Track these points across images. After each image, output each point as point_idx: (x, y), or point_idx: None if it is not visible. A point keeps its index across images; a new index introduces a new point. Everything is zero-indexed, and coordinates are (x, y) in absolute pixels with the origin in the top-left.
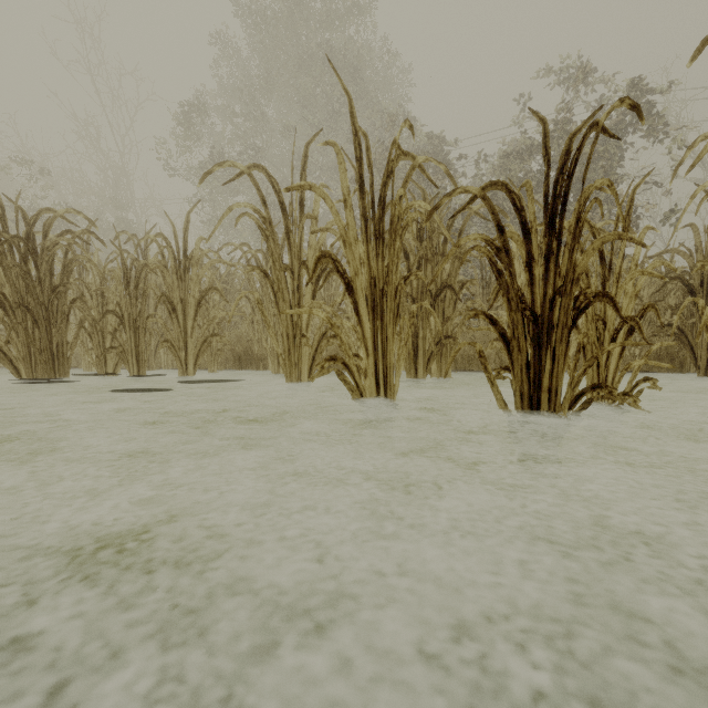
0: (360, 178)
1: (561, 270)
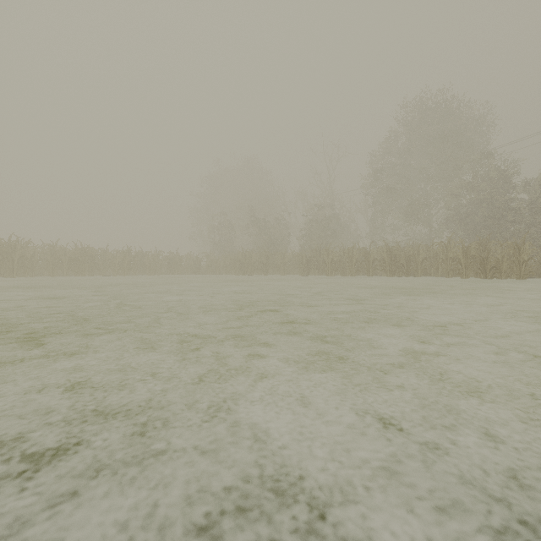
0: (463, 251)
1: (488, 264)
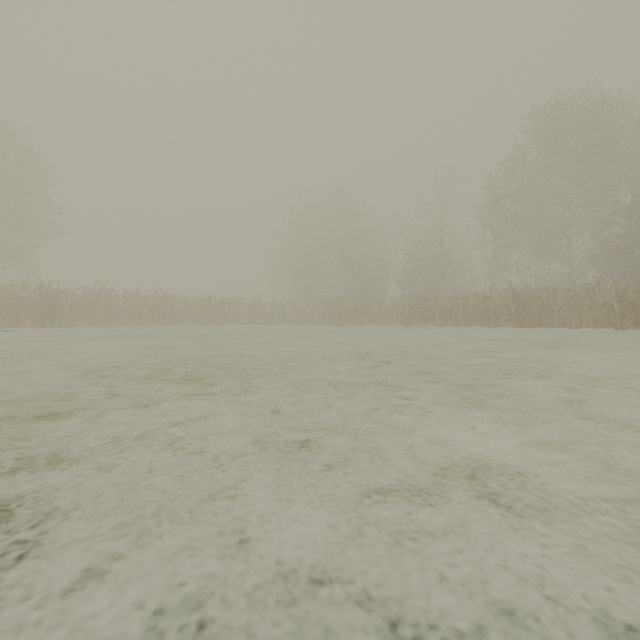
0: (616, 296)
1: None
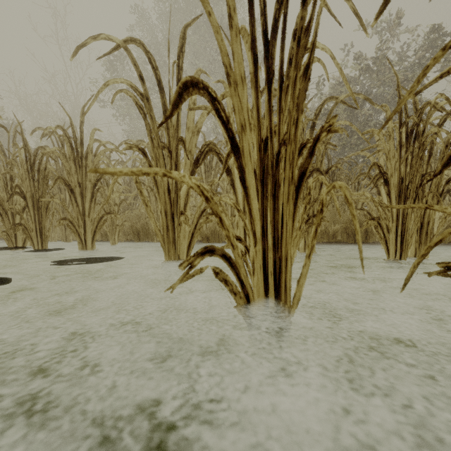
0: None
1: None
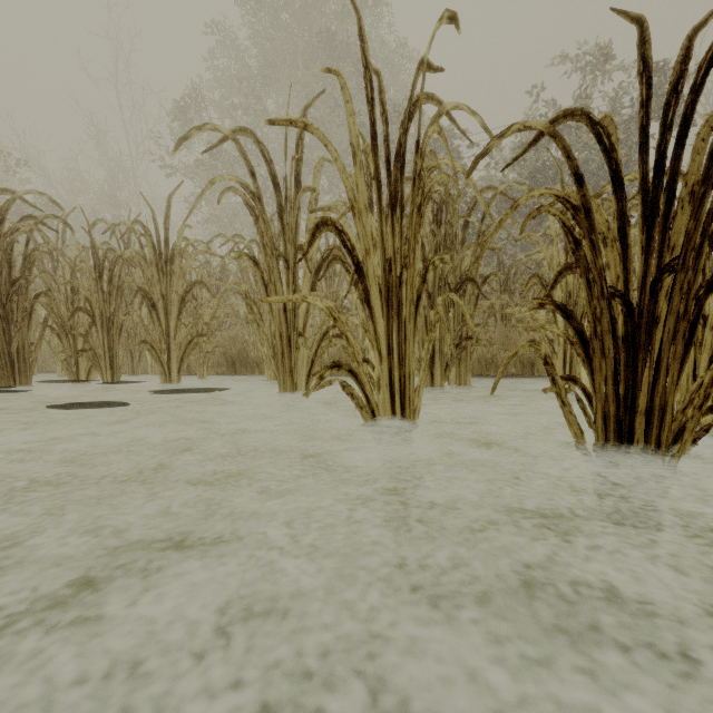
0: (372, 124)
1: (672, 236)
